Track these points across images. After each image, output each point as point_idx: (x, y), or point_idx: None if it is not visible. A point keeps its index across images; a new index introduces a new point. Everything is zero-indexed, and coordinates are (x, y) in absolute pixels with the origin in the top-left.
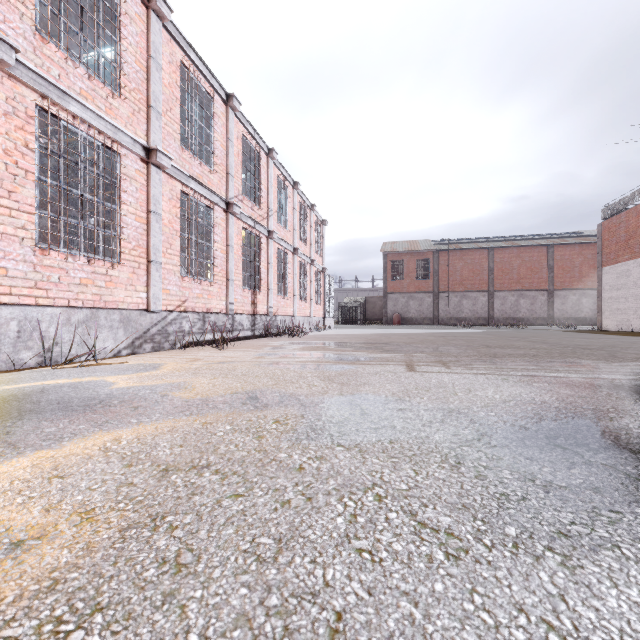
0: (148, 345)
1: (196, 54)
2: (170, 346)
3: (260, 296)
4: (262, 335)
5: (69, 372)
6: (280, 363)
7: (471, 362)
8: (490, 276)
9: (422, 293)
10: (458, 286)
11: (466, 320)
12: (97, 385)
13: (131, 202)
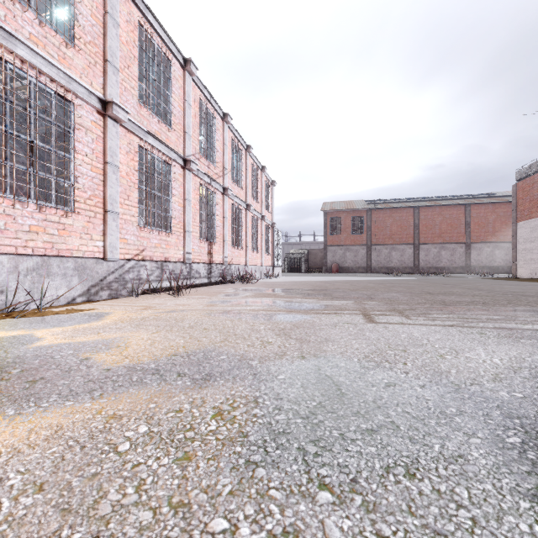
0: (105, 292)
1: (154, 17)
2: (128, 293)
3: (216, 247)
4: (218, 282)
5: (3, 323)
6: (232, 312)
7: (427, 311)
8: (416, 231)
9: (357, 246)
10: (388, 240)
11: (395, 269)
12: (17, 342)
13: (86, 152)
